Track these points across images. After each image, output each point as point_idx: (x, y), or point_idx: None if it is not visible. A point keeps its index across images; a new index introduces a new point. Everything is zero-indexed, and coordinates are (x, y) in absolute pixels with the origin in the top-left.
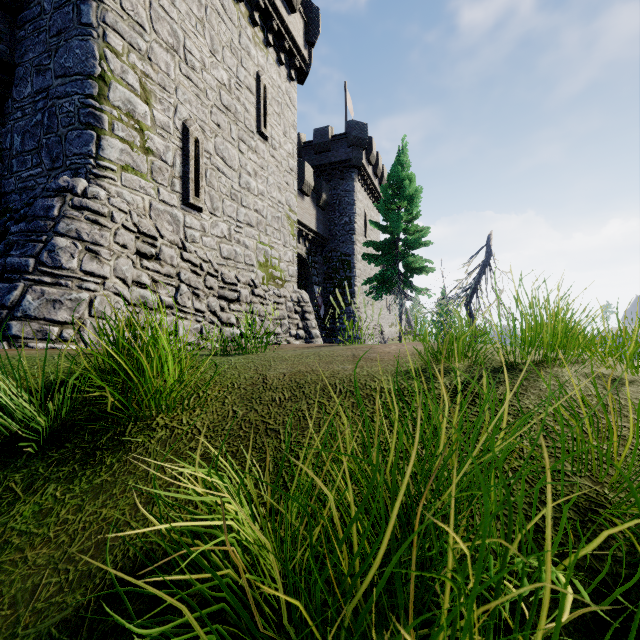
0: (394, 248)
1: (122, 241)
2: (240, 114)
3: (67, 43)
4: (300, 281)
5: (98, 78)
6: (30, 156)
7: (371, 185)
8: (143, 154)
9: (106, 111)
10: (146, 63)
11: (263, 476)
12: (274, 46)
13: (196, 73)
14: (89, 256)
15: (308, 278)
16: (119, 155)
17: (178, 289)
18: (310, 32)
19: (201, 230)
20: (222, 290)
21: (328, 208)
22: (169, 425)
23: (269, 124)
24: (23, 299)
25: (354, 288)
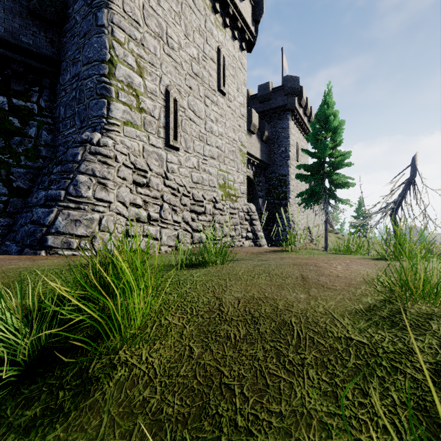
0: (321, 169)
1: (122, 175)
2: (205, 78)
3: (89, 41)
4: (248, 195)
5: (108, 62)
6: (69, 120)
7: (302, 122)
8: (138, 112)
9: (113, 84)
10: (140, 48)
11: None
12: (230, 26)
13: (175, 52)
14: (100, 187)
15: (254, 193)
16: (122, 114)
17: (162, 207)
18: (256, 13)
19: (178, 163)
20: (193, 206)
21: (269, 142)
22: (129, 361)
23: (226, 83)
24: (56, 220)
25: (289, 200)
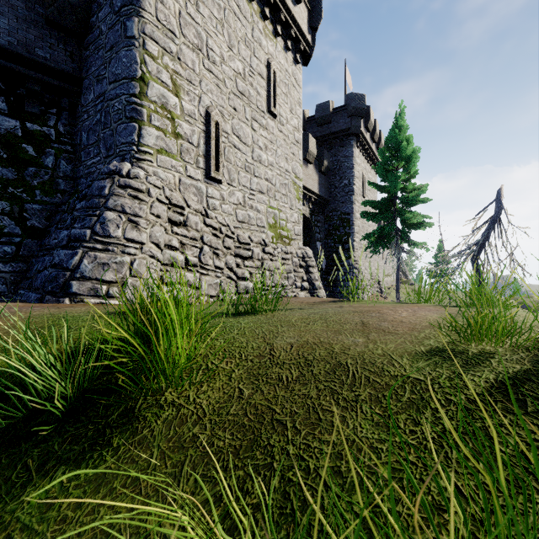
0: (391, 206)
1: (156, 212)
2: (253, 97)
3: (117, 55)
4: (304, 238)
5: (139, 79)
6: (92, 148)
7: (369, 150)
8: (174, 138)
9: (145, 106)
10: (176, 63)
11: (267, 493)
12: (282, 35)
13: (216, 66)
14: (130, 226)
15: (311, 235)
16: (155, 141)
17: (201, 250)
18: (313, 18)
19: (220, 199)
20: (238, 249)
21: (329, 173)
22: (176, 402)
23: (277, 103)
24: (81, 263)
25: (353, 243)
